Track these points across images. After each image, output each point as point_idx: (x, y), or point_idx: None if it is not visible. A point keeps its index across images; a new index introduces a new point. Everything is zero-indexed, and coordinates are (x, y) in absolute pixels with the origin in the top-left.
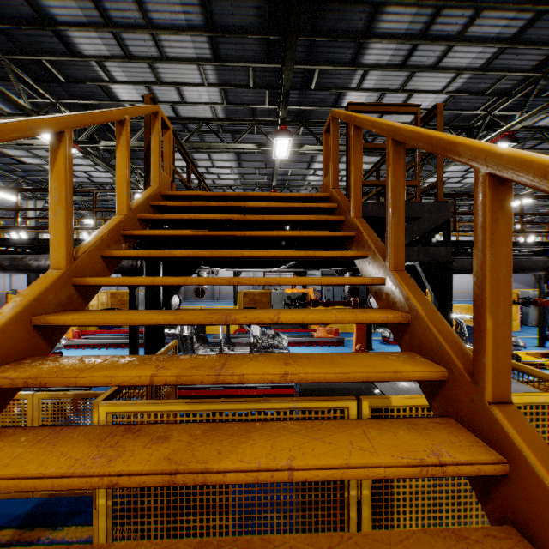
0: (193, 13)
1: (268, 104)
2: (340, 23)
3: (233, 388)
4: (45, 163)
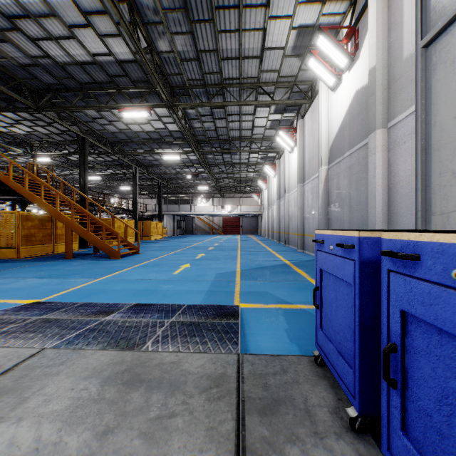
0: None
1: None
2: (1, 103)
3: None
4: None
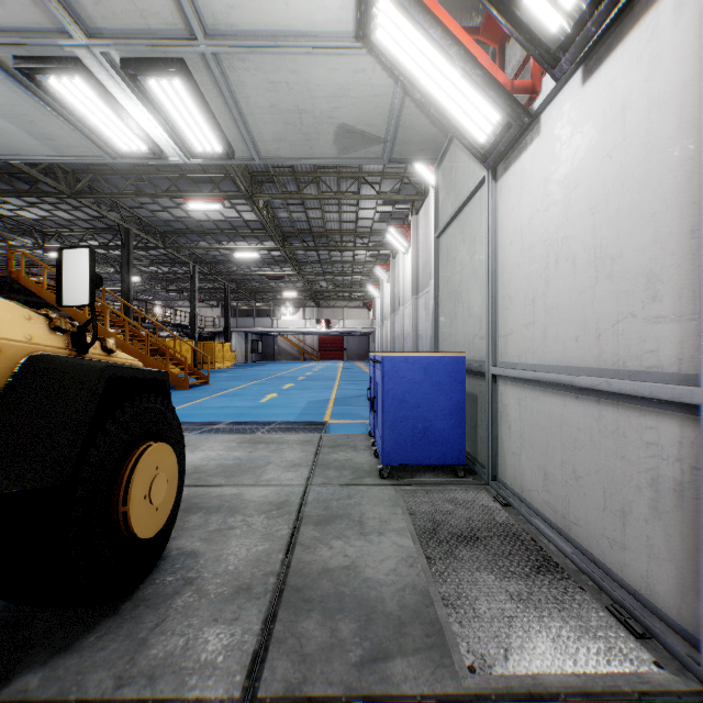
0: None
1: None
2: (16, 183)
3: None
4: None
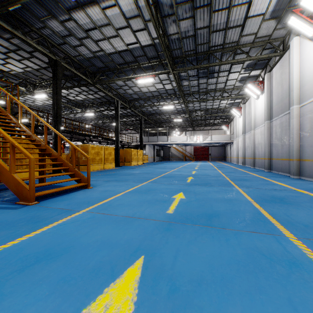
0: None
1: None
2: None
3: None
4: None
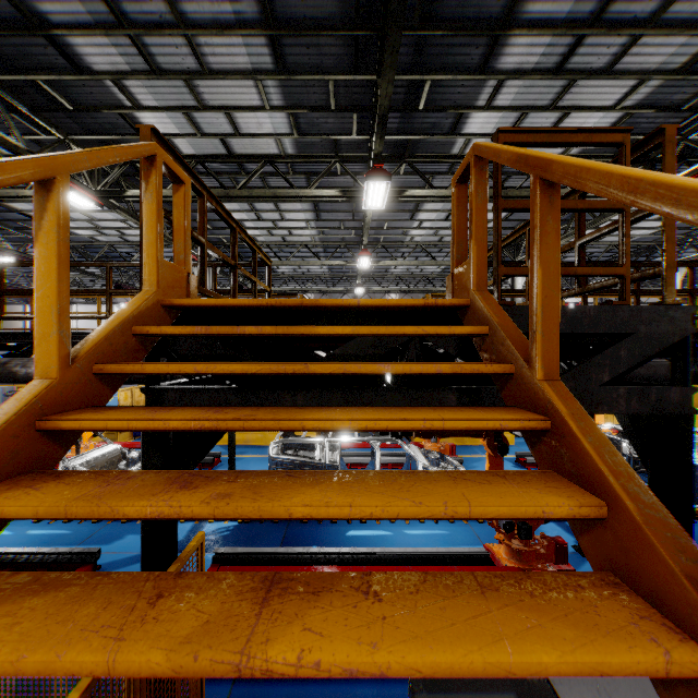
0: (244, 1)
1: (357, 133)
2: (465, 7)
3: (305, 553)
4: None
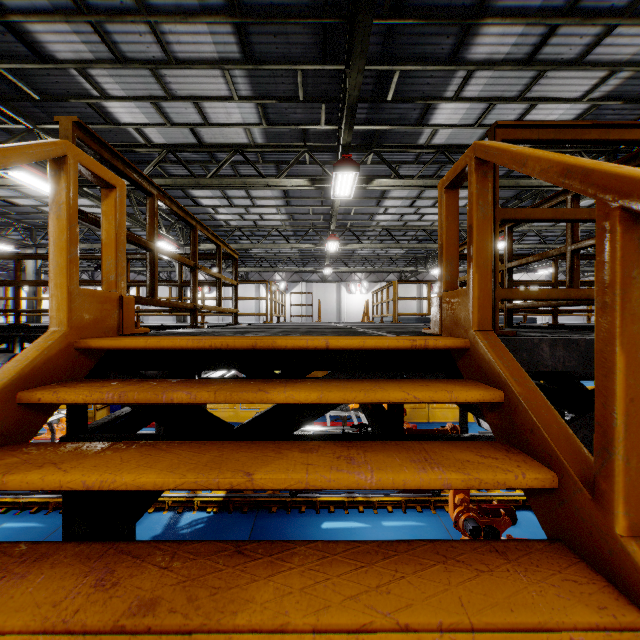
0: None
1: (325, 123)
2: None
3: None
4: (42, 204)
